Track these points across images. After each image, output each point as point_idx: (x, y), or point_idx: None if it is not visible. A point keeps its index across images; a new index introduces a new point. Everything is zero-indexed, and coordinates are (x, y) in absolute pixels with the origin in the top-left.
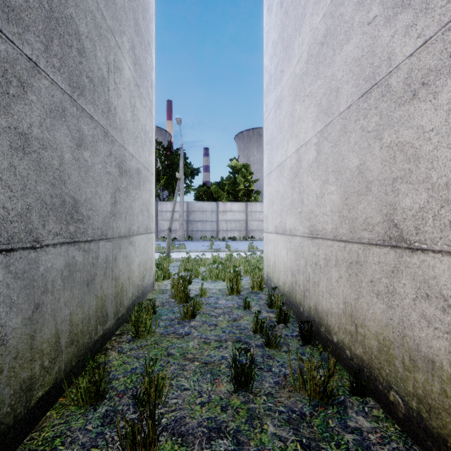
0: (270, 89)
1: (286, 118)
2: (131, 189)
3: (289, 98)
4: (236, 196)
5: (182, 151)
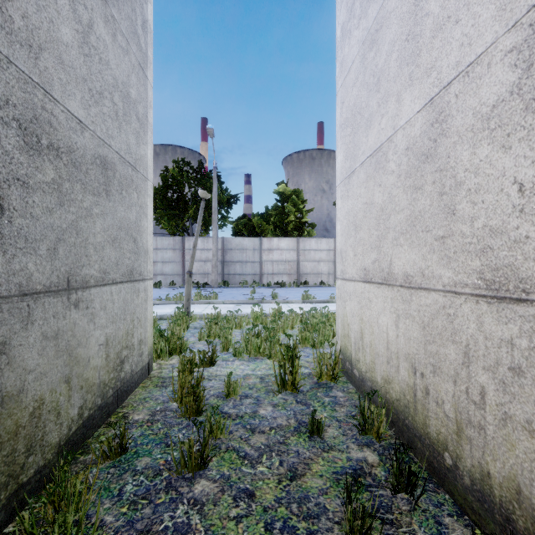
0: (350, 29)
1: (393, 53)
2: (77, 191)
3: (405, 4)
4: (285, 231)
5: (215, 172)
